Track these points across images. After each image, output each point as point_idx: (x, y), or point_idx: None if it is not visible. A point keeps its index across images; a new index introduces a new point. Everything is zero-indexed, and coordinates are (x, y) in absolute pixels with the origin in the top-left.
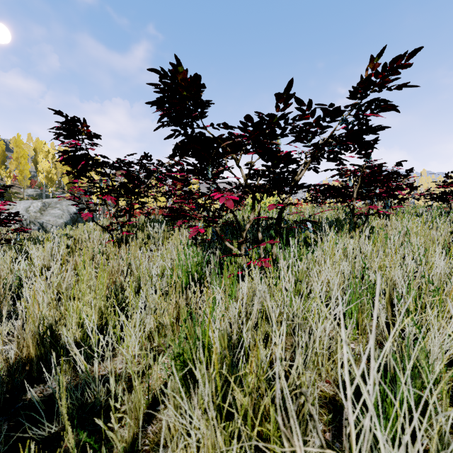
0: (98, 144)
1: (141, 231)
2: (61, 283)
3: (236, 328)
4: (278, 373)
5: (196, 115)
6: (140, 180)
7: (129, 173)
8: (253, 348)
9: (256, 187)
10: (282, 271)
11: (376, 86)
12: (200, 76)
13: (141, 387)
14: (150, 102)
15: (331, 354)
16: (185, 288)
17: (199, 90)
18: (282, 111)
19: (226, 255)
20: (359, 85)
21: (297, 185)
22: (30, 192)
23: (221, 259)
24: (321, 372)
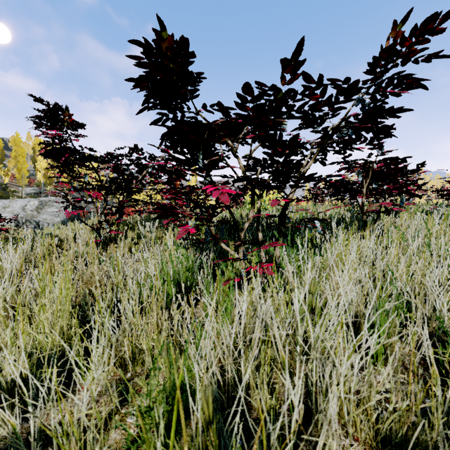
0: (83, 135)
1: (132, 230)
2: (15, 296)
3: (230, 362)
4: (287, 423)
5: (185, 92)
6: (130, 175)
7: (118, 167)
8: (253, 388)
9: (256, 180)
10: (296, 289)
11: (401, 58)
12: (188, 39)
13: (101, 446)
14: (131, 79)
15: (361, 402)
16: (170, 300)
17: (187, 61)
18: (288, 84)
19: (223, 257)
20: (381, 55)
21: (305, 177)
22: (28, 191)
23: (214, 265)
24: (347, 425)
